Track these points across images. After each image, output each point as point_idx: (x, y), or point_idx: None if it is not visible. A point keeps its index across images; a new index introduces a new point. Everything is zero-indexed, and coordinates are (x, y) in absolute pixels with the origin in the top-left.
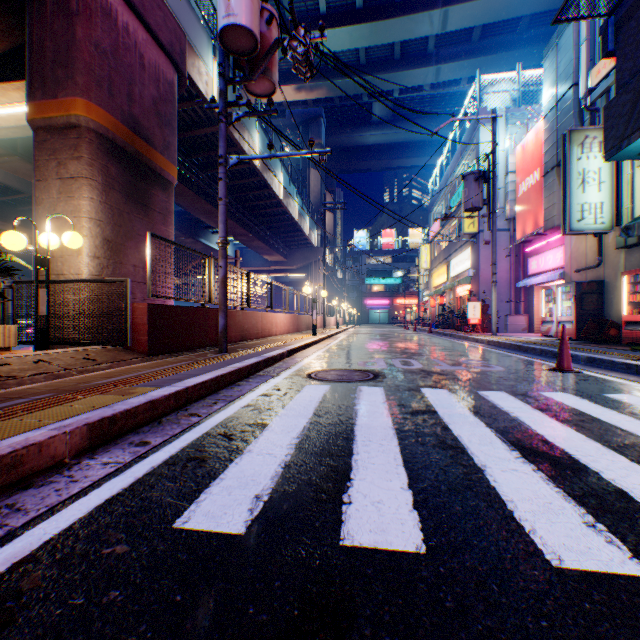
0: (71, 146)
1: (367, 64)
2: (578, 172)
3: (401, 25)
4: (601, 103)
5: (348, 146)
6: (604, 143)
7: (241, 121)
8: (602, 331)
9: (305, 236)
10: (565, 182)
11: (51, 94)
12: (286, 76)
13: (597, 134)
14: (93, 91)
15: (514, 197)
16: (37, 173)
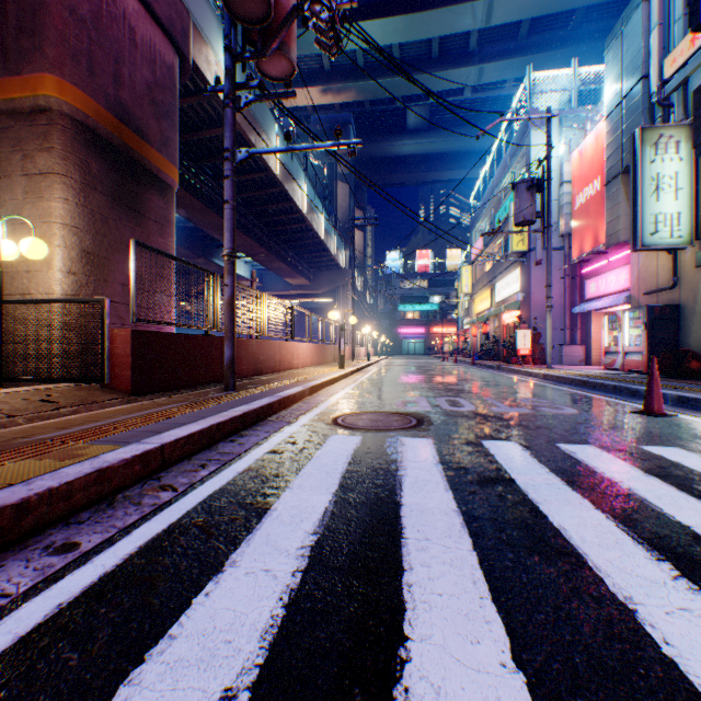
0: (40, 134)
1: (401, 63)
2: (651, 177)
3: (440, 18)
4: (677, 97)
5: (380, 157)
6: (694, 135)
7: (258, 122)
8: (681, 363)
9: (332, 256)
10: (636, 189)
11: (14, 69)
12: (310, 77)
13: (673, 132)
14: (67, 66)
15: (570, 210)
16: None
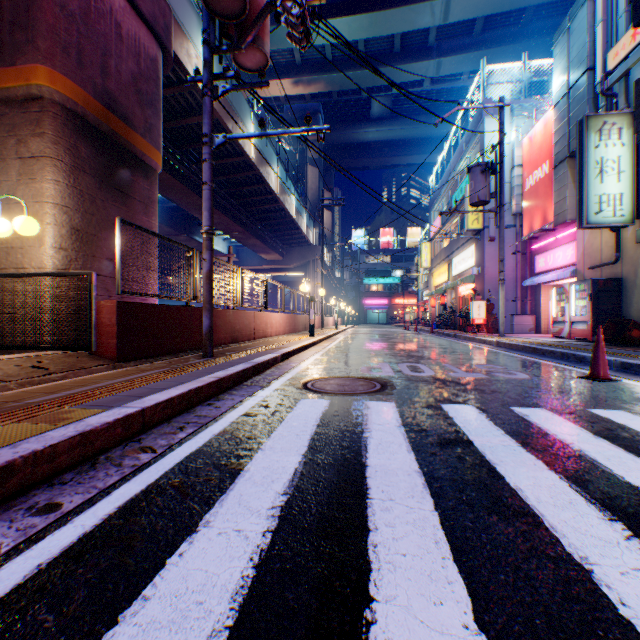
0: (32, 121)
1: (366, 57)
2: (596, 161)
3: (401, 16)
4: (619, 87)
5: (346, 143)
6: (636, 122)
7: (235, 110)
8: (623, 332)
9: (303, 234)
10: (581, 172)
11: (9, 61)
12: (283, 69)
13: (616, 120)
14: (58, 58)
15: (520, 192)
16: None
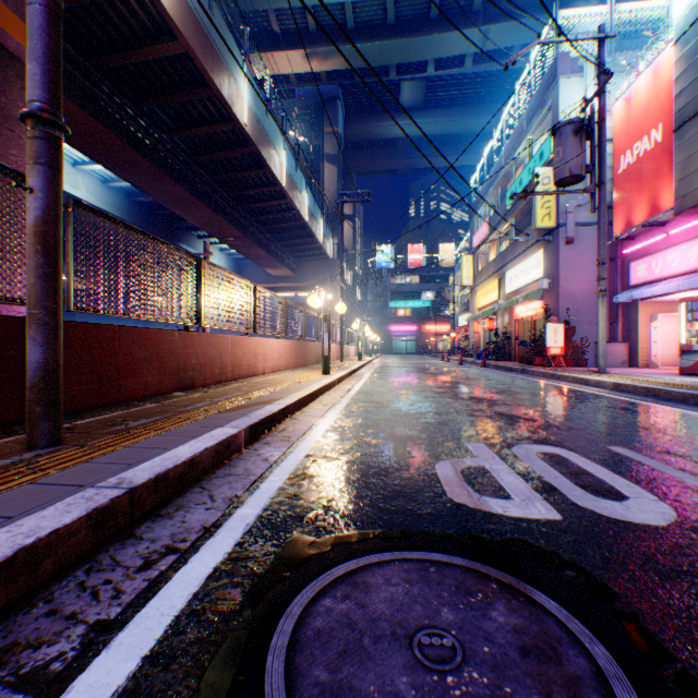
0: None
1: (396, 24)
2: None
3: None
4: None
5: (371, 139)
6: None
7: (216, 47)
8: None
9: (318, 244)
10: None
11: None
12: (293, 38)
13: None
14: None
15: (609, 176)
16: None
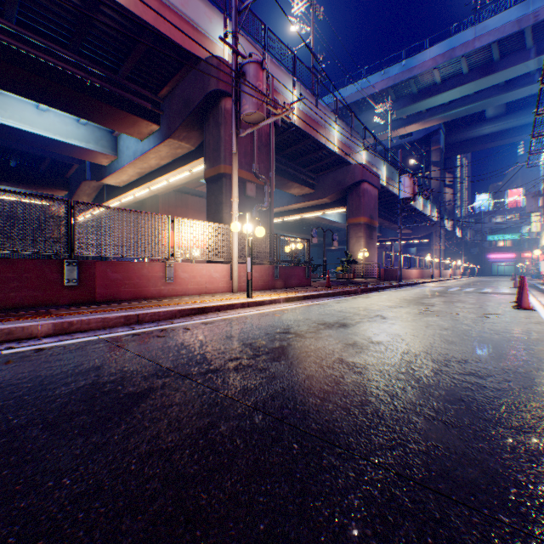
0: (358, 229)
1: (475, 96)
2: None
3: (499, 76)
4: None
5: (464, 140)
6: None
7: (392, 181)
8: None
9: (426, 216)
10: None
11: (354, 216)
12: (412, 119)
13: None
14: (364, 214)
15: None
16: (349, 236)
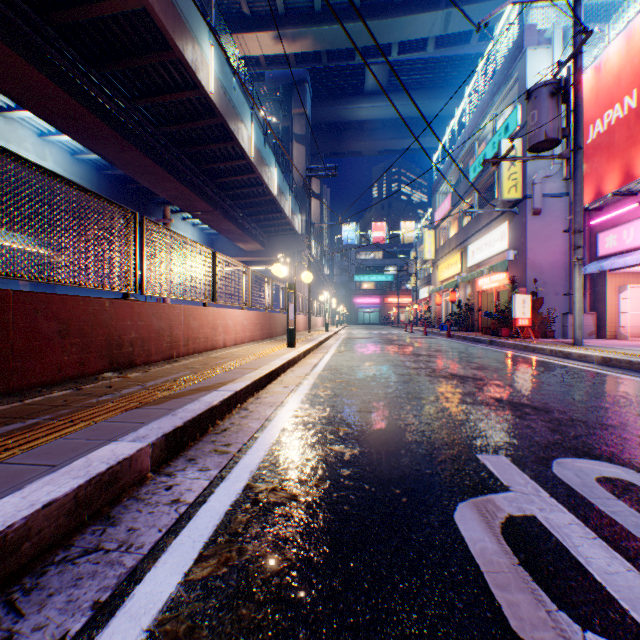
0: None
1: (362, 7)
2: None
3: None
4: None
5: (337, 121)
6: None
7: (178, 8)
8: None
9: (286, 219)
10: None
11: None
12: (263, 20)
13: None
14: None
15: None
16: None
